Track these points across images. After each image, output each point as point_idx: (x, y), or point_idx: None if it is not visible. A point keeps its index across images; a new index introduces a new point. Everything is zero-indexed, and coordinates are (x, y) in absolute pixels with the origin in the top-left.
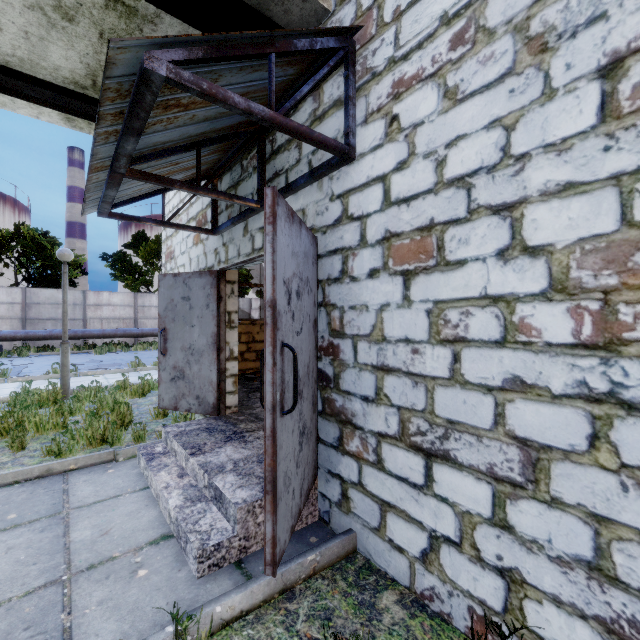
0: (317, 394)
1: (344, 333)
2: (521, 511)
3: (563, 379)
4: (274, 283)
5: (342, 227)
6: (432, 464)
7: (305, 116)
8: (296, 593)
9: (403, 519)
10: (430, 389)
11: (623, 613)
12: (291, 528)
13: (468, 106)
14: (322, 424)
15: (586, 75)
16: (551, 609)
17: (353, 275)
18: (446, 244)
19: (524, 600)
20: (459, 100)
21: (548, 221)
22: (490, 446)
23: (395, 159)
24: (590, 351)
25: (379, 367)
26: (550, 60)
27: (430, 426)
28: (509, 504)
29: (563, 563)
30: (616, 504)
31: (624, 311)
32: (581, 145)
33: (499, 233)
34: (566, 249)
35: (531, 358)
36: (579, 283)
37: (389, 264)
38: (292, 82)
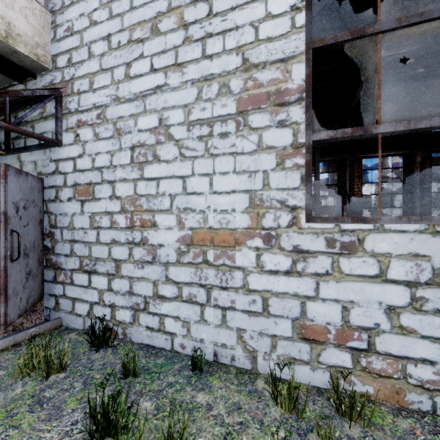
0: (43, 257)
1: (57, 226)
2: (115, 283)
3: (124, 238)
4: (6, 204)
5: (56, 176)
6: (91, 276)
7: (36, 113)
8: (22, 344)
9: (81, 302)
10: (90, 247)
11: (135, 302)
12: (19, 315)
13: (102, 142)
14: (46, 272)
15: (128, 147)
16: (121, 310)
17: (61, 199)
18: (95, 191)
19: (116, 312)
20: (99, 139)
21: (121, 189)
22: (107, 264)
23: (78, 152)
24: (129, 229)
25: (72, 240)
26: (121, 138)
27: (90, 261)
28: (112, 282)
29: (124, 294)
30: (134, 272)
31: (135, 217)
32: (127, 168)
33: (110, 190)
34: (124, 198)
35: (117, 232)
36: (127, 209)
37: (76, 196)
38: (26, 96)
